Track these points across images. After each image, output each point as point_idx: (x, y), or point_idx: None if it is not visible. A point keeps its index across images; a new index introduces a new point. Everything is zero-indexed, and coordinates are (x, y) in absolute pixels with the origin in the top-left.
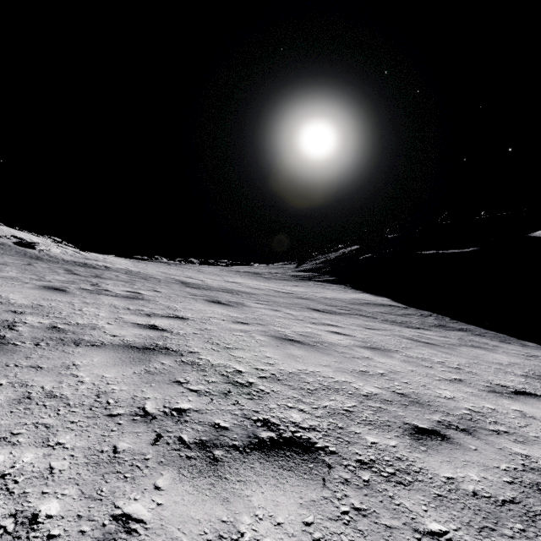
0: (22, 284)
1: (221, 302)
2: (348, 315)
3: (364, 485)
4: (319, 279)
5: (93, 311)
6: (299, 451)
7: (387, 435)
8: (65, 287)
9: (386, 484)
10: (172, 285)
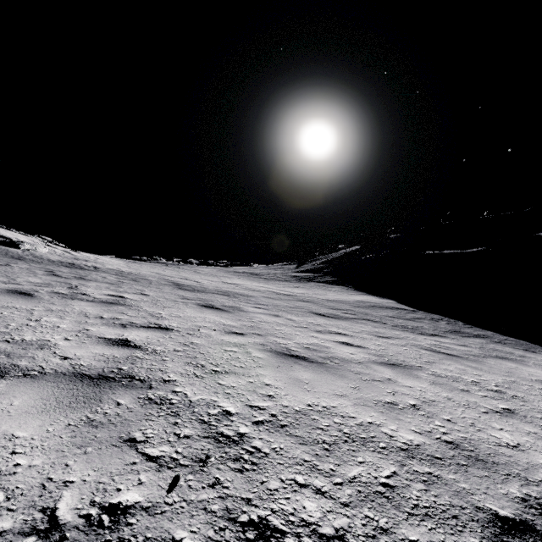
0: None
1: (216, 306)
2: (355, 320)
3: None
4: (320, 280)
5: (53, 321)
6: None
7: None
8: (34, 291)
9: None
10: (164, 287)
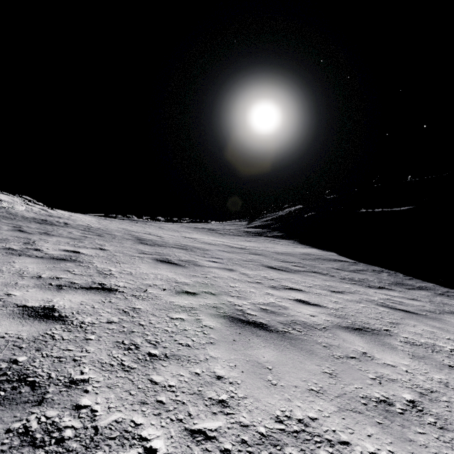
0: None
1: (171, 261)
2: (305, 273)
3: None
4: (268, 234)
5: None
6: None
7: None
8: None
9: None
10: (126, 241)
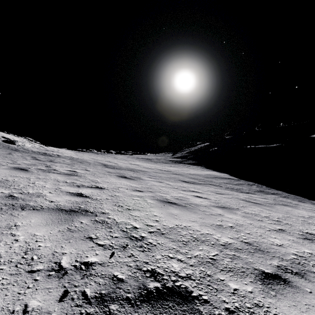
0: None
1: (127, 177)
2: (204, 185)
3: None
4: (186, 162)
5: (42, 184)
6: (179, 302)
7: (244, 281)
8: (28, 168)
9: None
10: (97, 166)
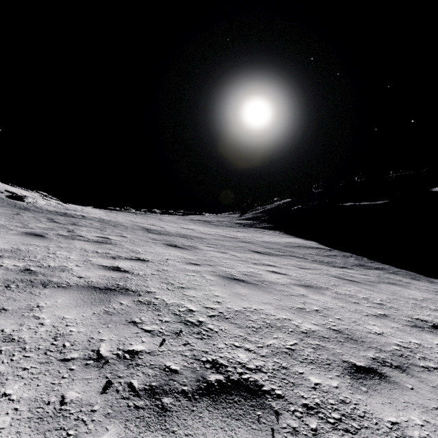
0: (7, 231)
1: (177, 245)
2: (284, 256)
3: (313, 435)
4: (258, 226)
5: (65, 254)
6: (247, 396)
7: (329, 375)
8: (44, 233)
9: (334, 433)
10: (137, 231)
